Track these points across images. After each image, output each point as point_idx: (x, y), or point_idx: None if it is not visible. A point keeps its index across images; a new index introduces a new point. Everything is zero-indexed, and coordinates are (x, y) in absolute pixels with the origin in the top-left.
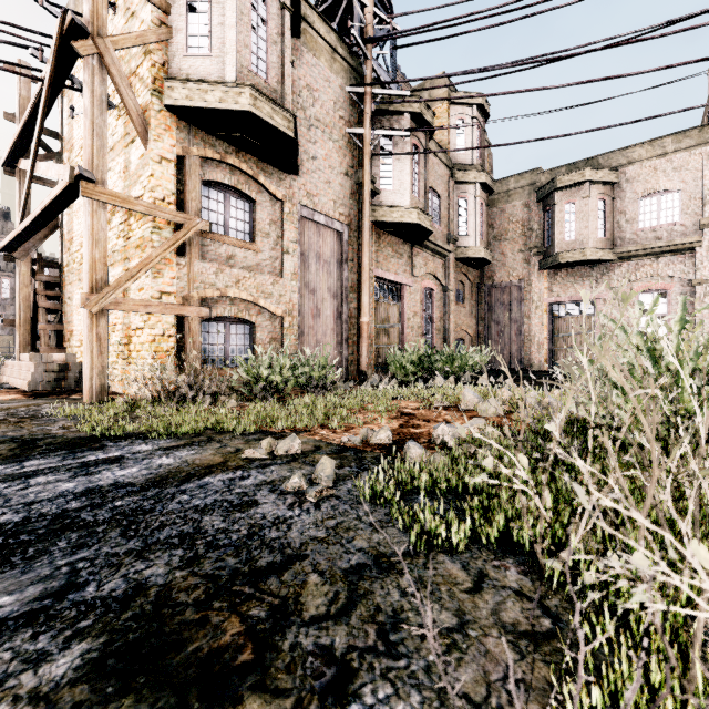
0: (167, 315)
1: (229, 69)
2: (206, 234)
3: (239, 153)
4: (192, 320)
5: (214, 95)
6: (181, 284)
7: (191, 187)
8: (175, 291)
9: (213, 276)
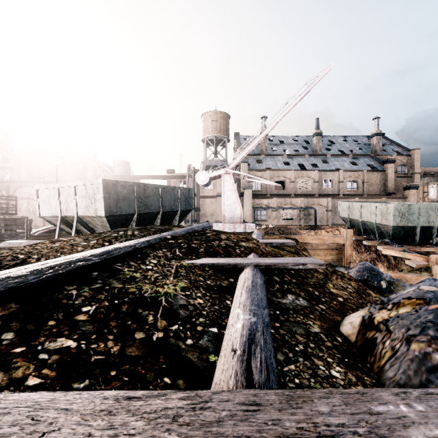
0: None
1: (436, 197)
2: None
3: (435, 201)
4: None
5: (434, 199)
6: None
7: None
8: None
9: None
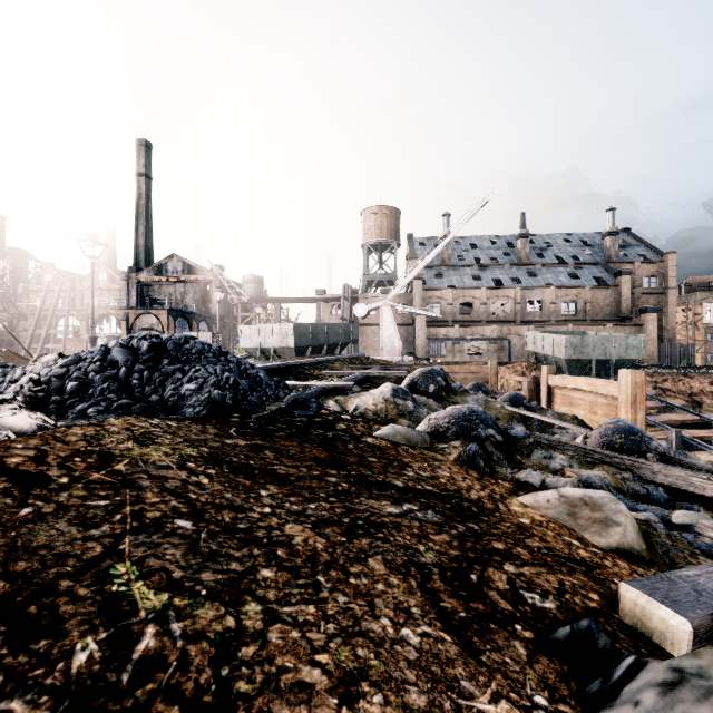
0: (702, 354)
1: None
2: (708, 341)
3: None
4: (706, 354)
5: (711, 325)
6: (704, 349)
7: (705, 336)
8: (703, 351)
9: (709, 347)
